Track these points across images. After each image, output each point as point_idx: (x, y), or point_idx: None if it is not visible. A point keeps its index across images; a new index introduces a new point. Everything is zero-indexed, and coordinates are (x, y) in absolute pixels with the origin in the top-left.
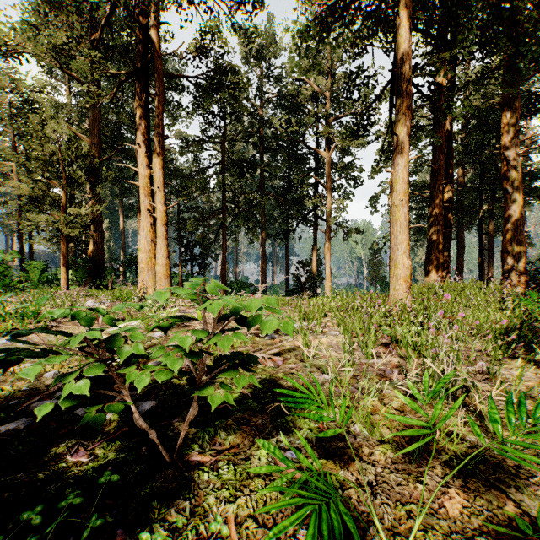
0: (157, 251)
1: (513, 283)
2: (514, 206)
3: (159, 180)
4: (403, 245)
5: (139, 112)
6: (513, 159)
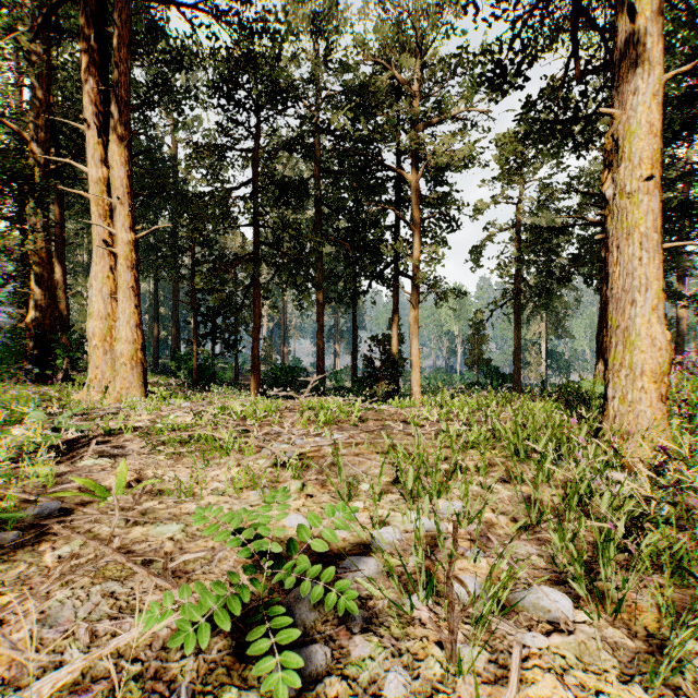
0: (117, 315)
1: None
2: None
3: (121, 184)
4: (651, 292)
5: (87, 63)
6: None
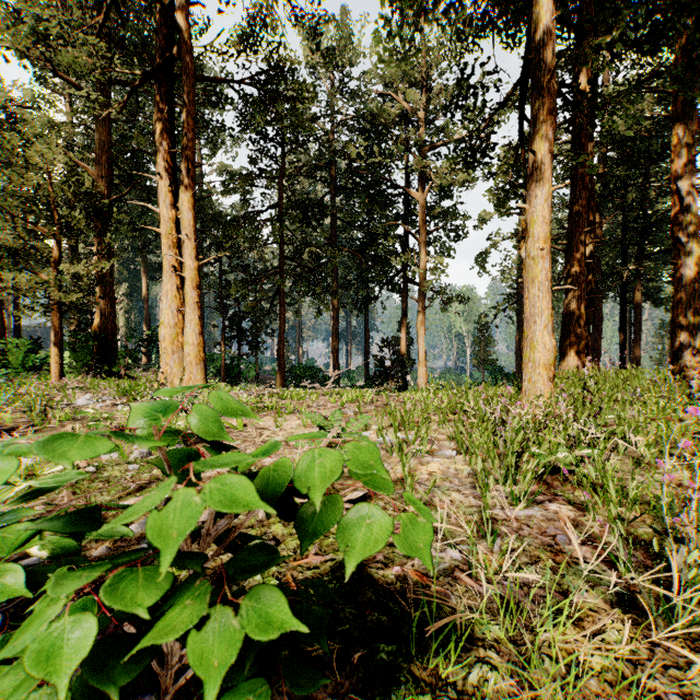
0: (185, 324)
1: (699, 371)
2: (689, 262)
3: (189, 224)
4: (544, 317)
5: (161, 129)
6: (688, 195)
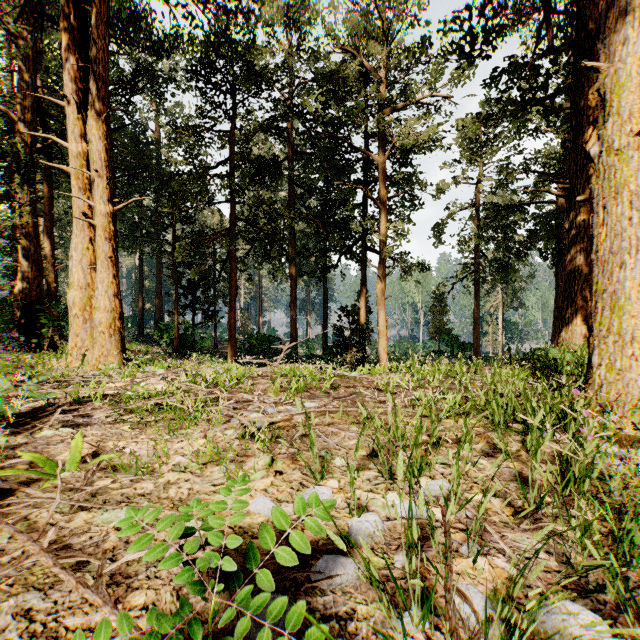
0: (96, 285)
1: None
2: None
3: (99, 157)
4: None
5: (67, 41)
6: None
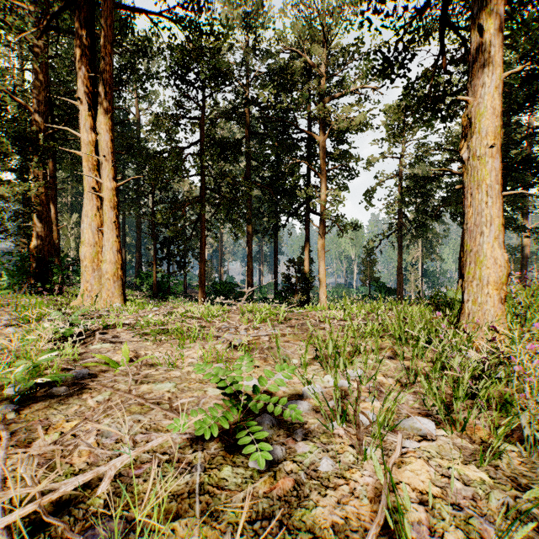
0: (103, 243)
1: None
2: None
3: (106, 145)
4: (494, 226)
5: (80, 55)
6: None
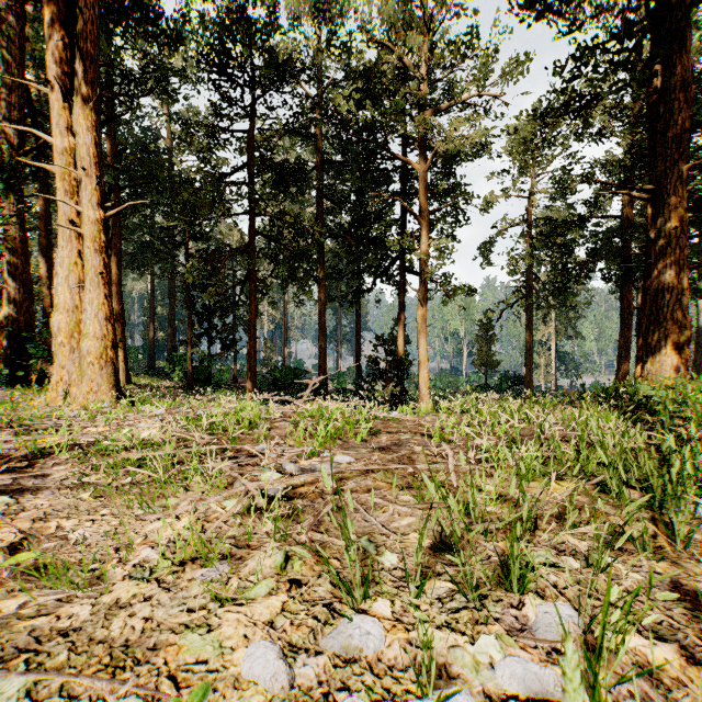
0: (84, 306)
1: None
2: None
3: (87, 152)
4: None
5: (50, 14)
6: None
